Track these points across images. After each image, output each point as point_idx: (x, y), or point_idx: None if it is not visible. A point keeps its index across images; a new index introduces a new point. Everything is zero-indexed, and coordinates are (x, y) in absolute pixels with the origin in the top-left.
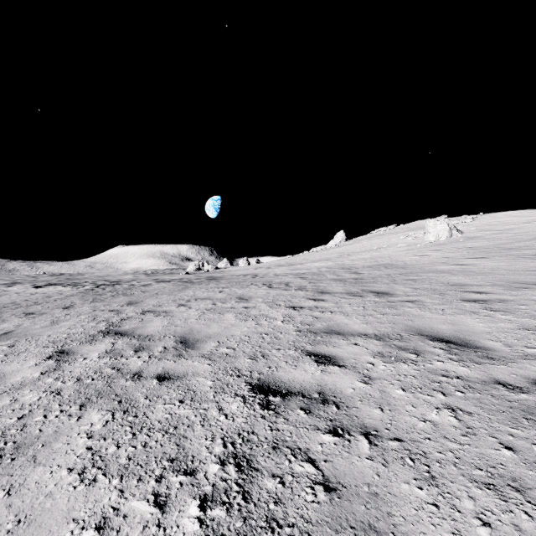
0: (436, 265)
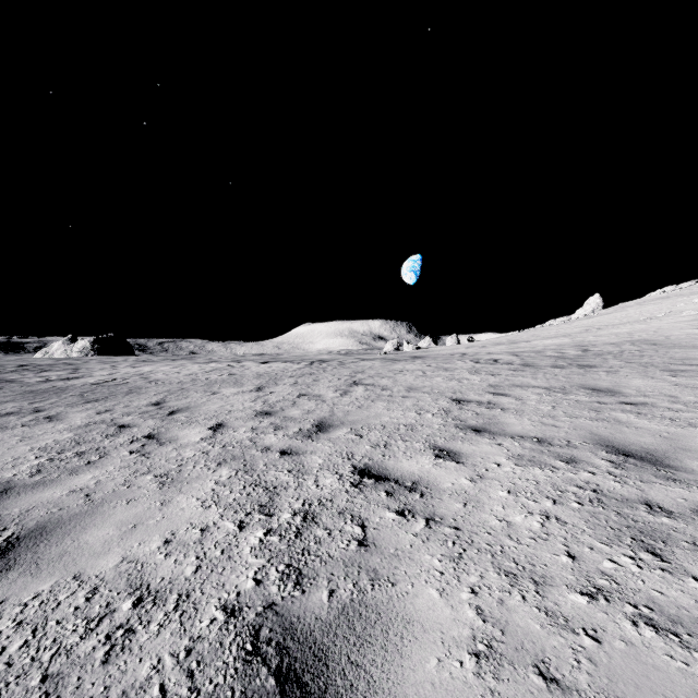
0: None
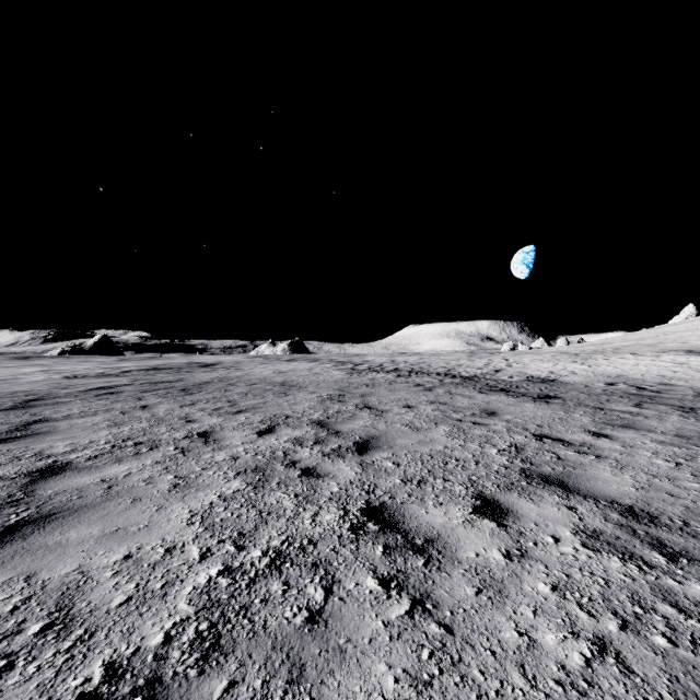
0: (671, 344)
